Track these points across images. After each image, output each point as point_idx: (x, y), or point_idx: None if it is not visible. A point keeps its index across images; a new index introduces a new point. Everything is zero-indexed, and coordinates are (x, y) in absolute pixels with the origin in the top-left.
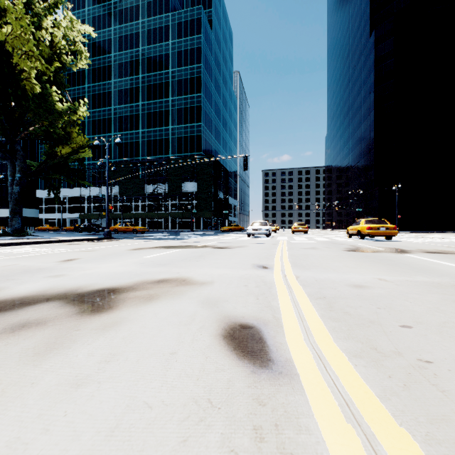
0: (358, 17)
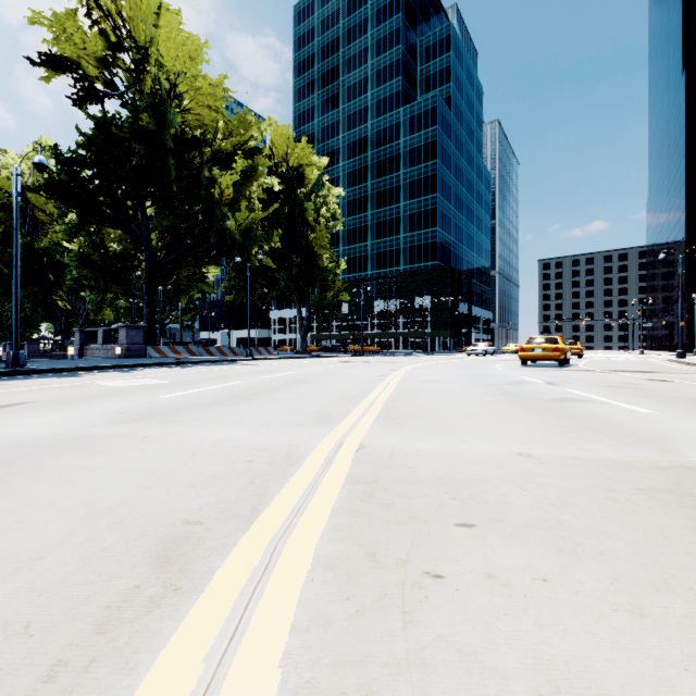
0: (673, 39)
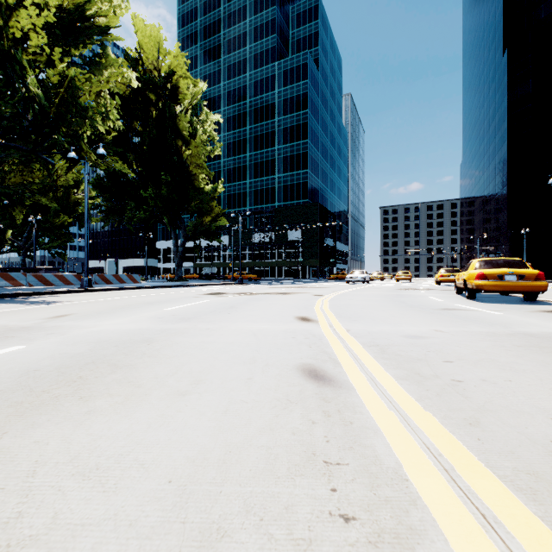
0: (492, 27)
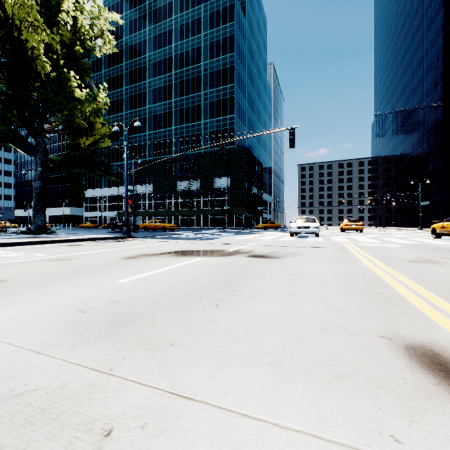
0: None
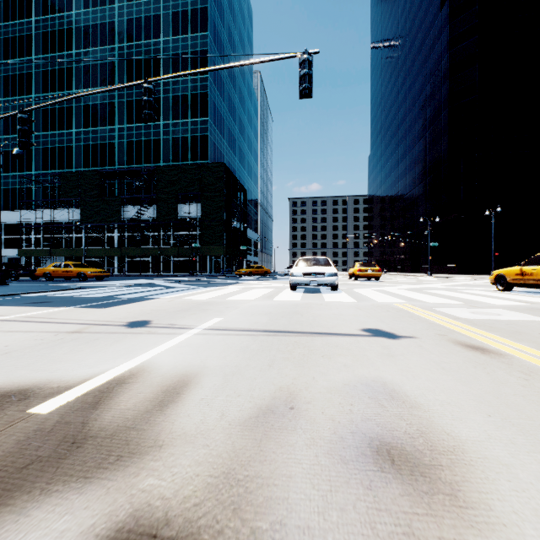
0: None
